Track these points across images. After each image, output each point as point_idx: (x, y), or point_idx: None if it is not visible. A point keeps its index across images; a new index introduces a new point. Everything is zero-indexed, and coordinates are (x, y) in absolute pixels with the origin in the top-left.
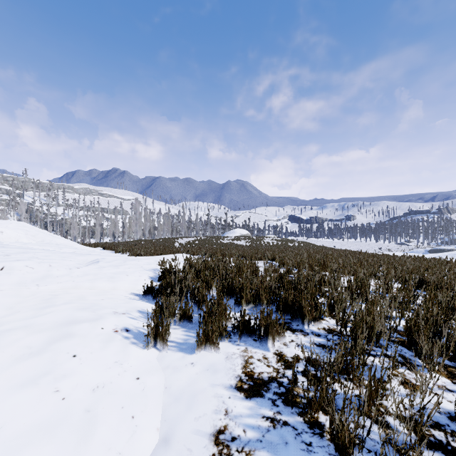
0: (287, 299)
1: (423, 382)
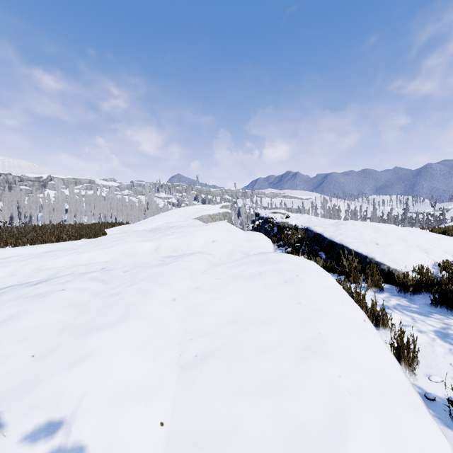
0: None
1: None
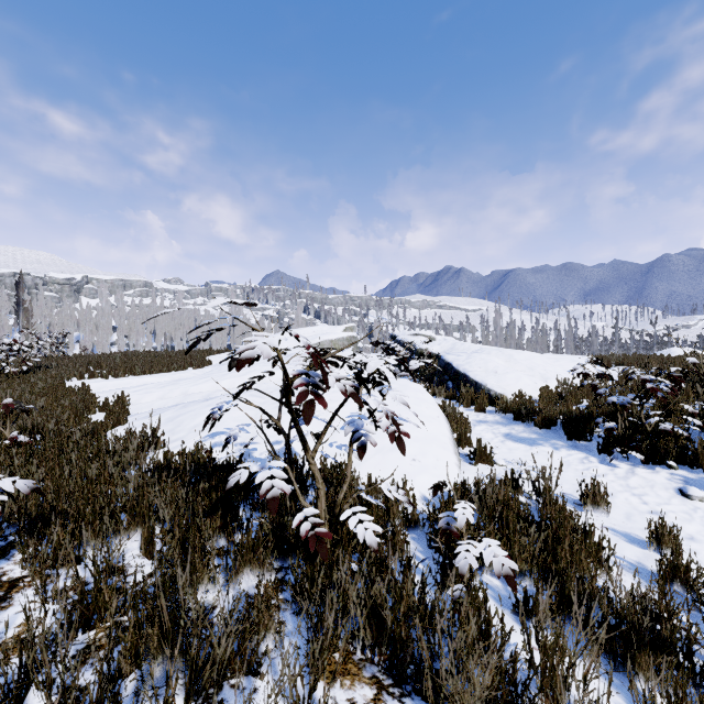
0: (672, 359)
1: None
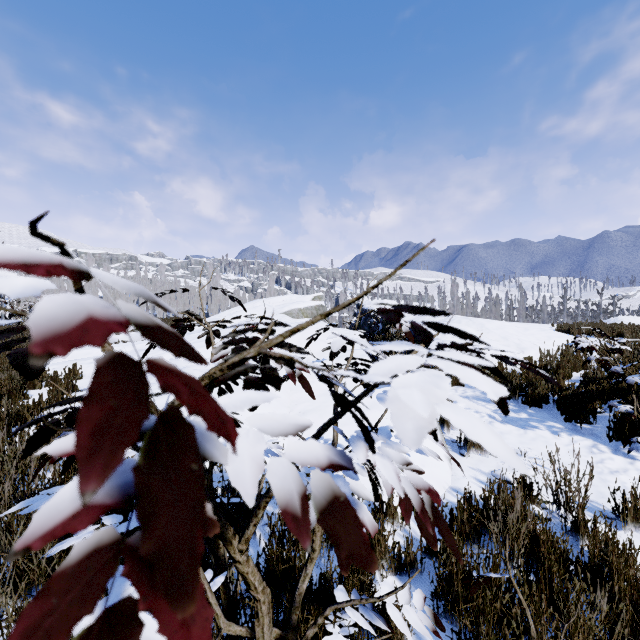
0: None
1: None
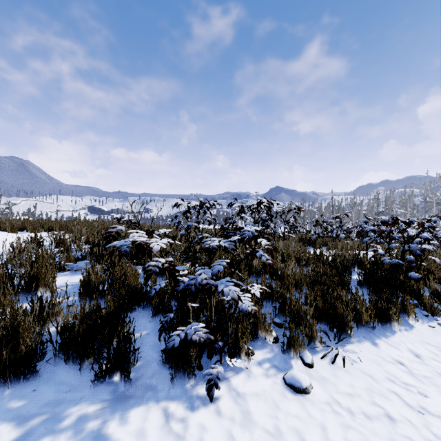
0: (67, 223)
1: (94, 223)
